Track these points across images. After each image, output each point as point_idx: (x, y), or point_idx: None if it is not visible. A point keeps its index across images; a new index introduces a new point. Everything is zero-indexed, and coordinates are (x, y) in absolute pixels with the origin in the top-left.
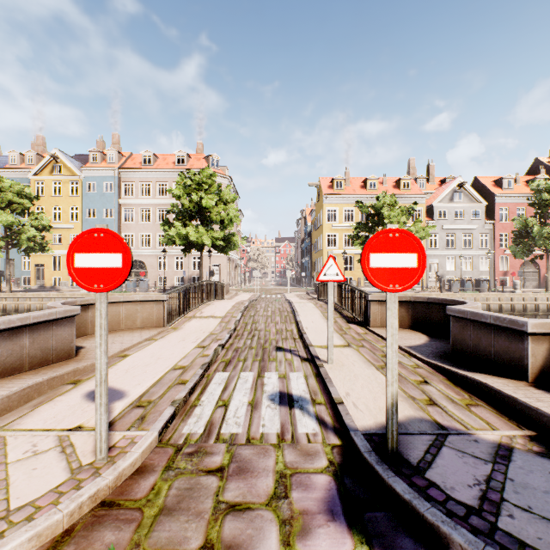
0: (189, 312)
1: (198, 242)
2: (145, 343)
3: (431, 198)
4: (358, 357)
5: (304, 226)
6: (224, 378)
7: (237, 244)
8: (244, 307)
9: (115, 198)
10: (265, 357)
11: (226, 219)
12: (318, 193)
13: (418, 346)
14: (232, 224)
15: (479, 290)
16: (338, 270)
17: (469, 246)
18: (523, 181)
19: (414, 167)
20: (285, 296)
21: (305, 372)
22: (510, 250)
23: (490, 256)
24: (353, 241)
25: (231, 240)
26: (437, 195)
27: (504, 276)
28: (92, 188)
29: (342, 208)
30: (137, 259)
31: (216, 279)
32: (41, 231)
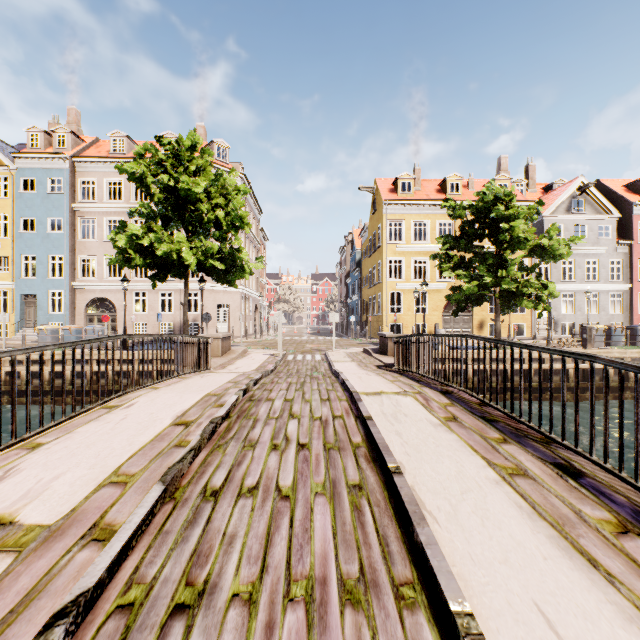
0: None
1: (174, 262)
2: None
3: None
4: None
5: (351, 254)
6: None
7: (248, 269)
8: (206, 427)
9: (66, 203)
10: None
11: (225, 222)
12: (374, 201)
13: None
14: (236, 231)
15: (634, 343)
16: None
17: (587, 279)
18: None
19: (506, 168)
20: (330, 357)
21: None
22: None
23: (624, 293)
24: (439, 265)
25: (236, 259)
26: (548, 204)
27: None
28: (29, 187)
29: (411, 221)
30: (100, 295)
31: (223, 326)
32: None
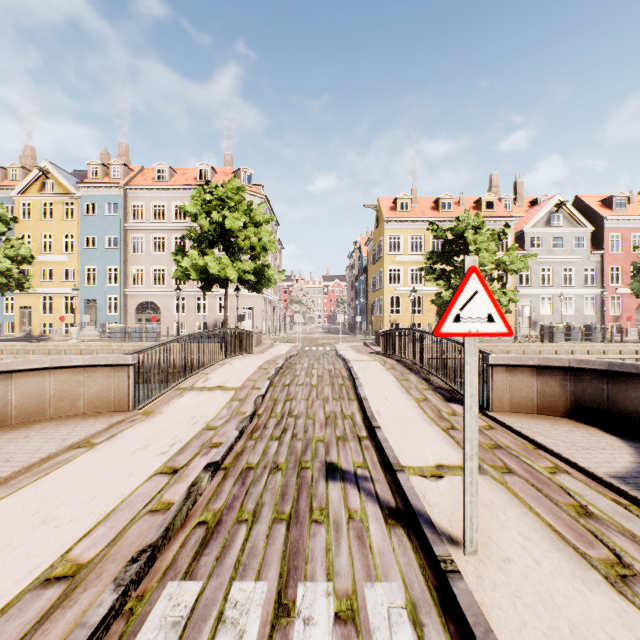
0: (187, 378)
1: (221, 277)
2: (63, 457)
3: (521, 223)
4: (523, 515)
5: (358, 260)
6: (176, 623)
7: (273, 280)
8: (275, 369)
9: (120, 223)
10: (301, 503)
11: (258, 246)
12: (377, 217)
13: (639, 476)
14: (266, 253)
15: (590, 339)
16: (492, 306)
17: (568, 283)
18: (639, 201)
19: (497, 184)
20: (337, 348)
21: (406, 583)
22: (631, 287)
23: (597, 296)
24: (425, 276)
25: (265, 273)
26: (529, 218)
27: (616, 321)
28: (91, 210)
29: (408, 235)
30: (148, 299)
31: (248, 325)
32: (20, 263)
